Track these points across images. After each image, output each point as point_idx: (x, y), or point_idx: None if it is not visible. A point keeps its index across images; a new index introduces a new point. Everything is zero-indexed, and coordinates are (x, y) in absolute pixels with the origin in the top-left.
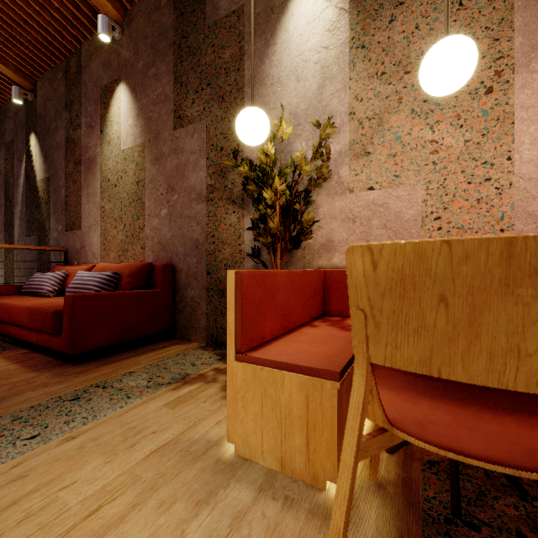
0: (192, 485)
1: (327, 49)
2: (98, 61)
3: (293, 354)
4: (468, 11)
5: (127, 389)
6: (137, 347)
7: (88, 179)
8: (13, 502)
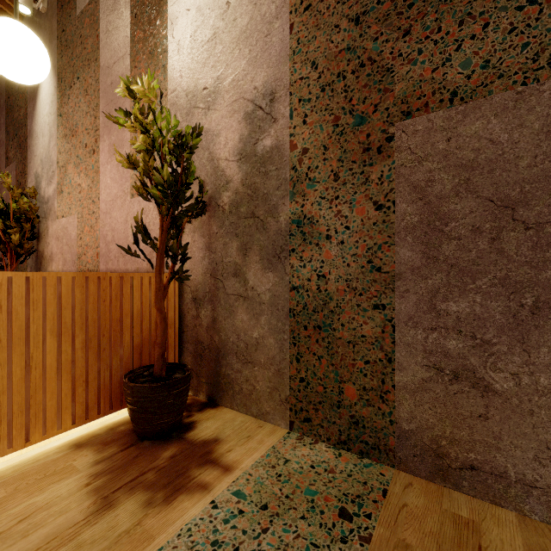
0: None
1: (51, 115)
2: None
3: None
4: (89, 96)
5: None
6: None
7: None
8: None
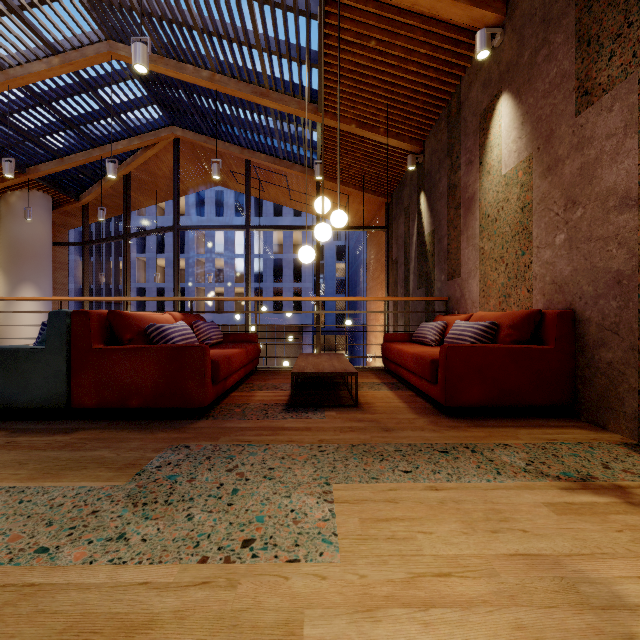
0: (573, 639)
1: None
2: (477, 86)
3: None
4: None
5: (498, 463)
6: (518, 417)
7: (467, 221)
8: (385, 518)
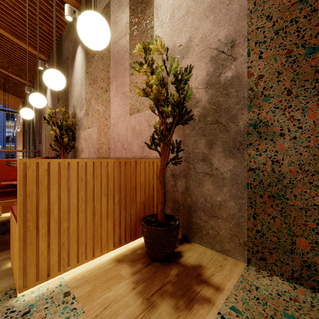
0: None
1: (82, 73)
2: None
3: (9, 182)
4: (104, 60)
5: None
6: None
7: (43, 123)
8: None
